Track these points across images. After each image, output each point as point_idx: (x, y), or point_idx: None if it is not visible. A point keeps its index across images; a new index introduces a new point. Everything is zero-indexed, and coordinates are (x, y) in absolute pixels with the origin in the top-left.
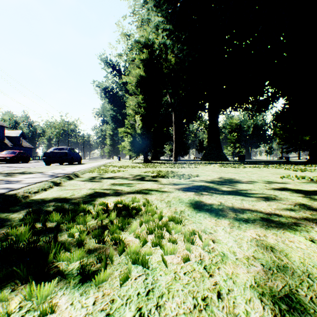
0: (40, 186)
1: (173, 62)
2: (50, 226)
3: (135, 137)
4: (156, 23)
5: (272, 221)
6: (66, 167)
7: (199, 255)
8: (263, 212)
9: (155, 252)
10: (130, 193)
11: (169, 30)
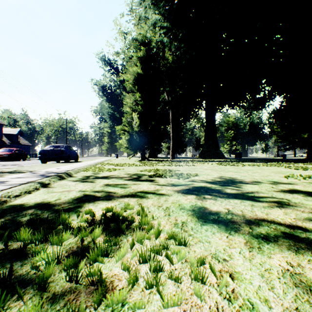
0: (24, 189)
1: (170, 60)
2: (15, 247)
3: (132, 135)
4: (153, 21)
5: (300, 239)
6: (61, 165)
7: (216, 308)
8: (282, 224)
9: (150, 301)
10: (123, 196)
11: (166, 28)
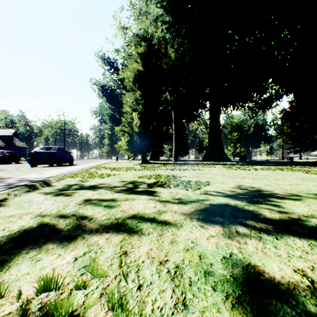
0: None
1: (173, 57)
2: None
3: (133, 136)
4: (155, 16)
5: None
6: (48, 170)
7: None
8: None
9: None
10: (100, 230)
11: (168, 23)
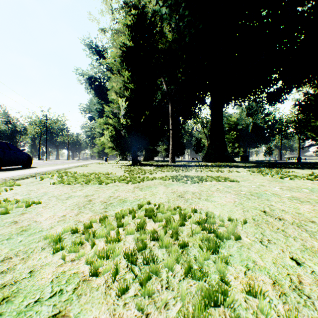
0: None
1: (170, 38)
2: None
3: (120, 131)
4: None
5: None
6: None
7: None
8: None
9: None
10: None
11: None
